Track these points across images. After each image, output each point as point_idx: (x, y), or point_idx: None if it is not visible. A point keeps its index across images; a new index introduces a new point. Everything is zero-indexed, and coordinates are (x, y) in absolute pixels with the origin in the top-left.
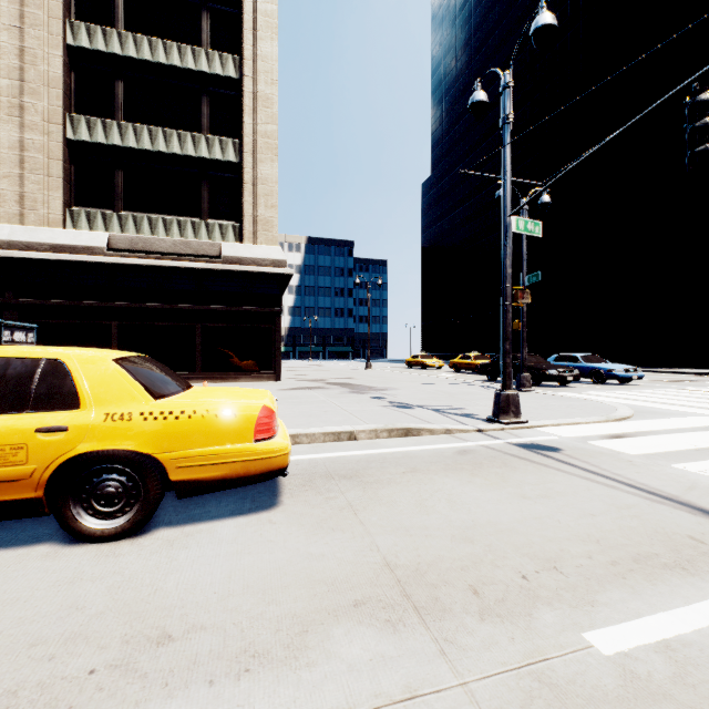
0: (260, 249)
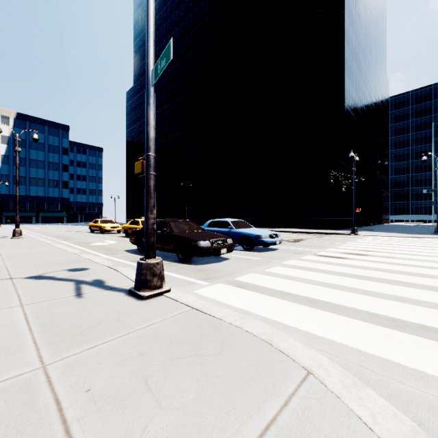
0: None
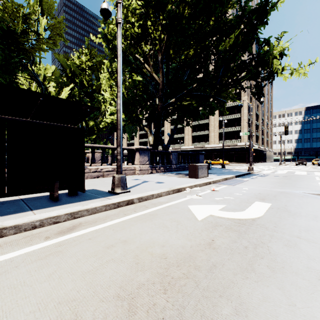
0: (243, 143)
